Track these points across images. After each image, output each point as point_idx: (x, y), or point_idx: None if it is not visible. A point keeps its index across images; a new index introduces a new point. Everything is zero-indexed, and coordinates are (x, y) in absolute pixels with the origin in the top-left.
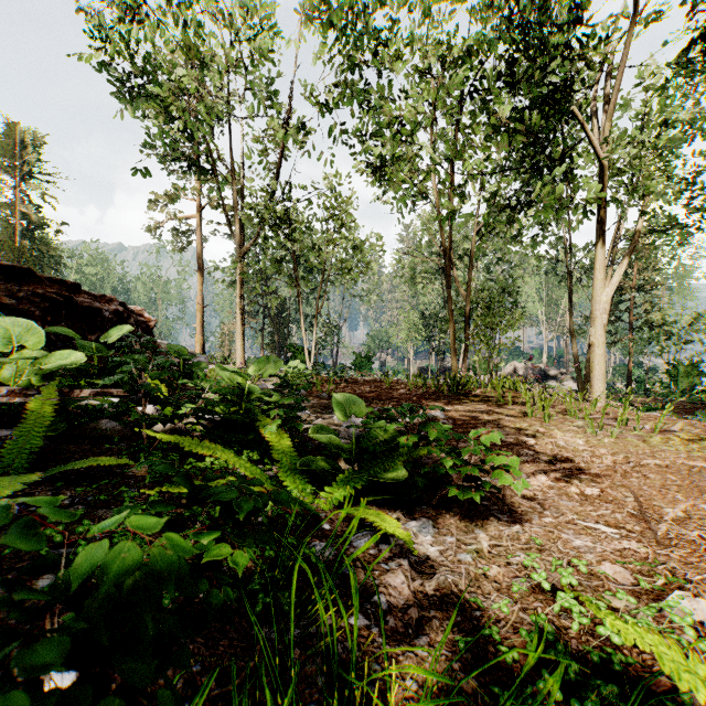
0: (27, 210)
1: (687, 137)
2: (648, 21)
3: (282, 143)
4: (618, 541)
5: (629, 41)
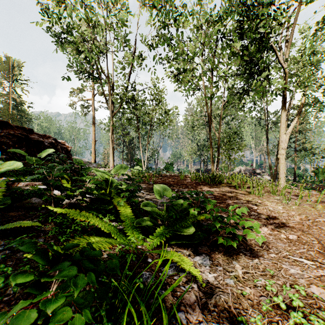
0: (15, 96)
1: (324, 59)
2: (306, 2)
3: (131, 64)
4: (315, 270)
5: (298, 11)
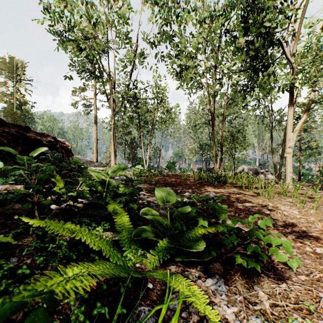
0: (18, 96)
1: None
2: None
3: (133, 61)
4: None
5: (307, 3)
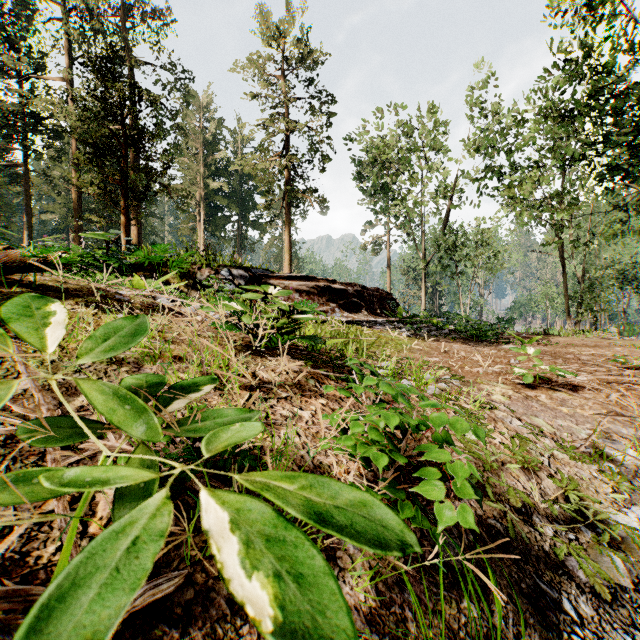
0: None
1: None
2: None
3: (450, 204)
4: None
5: None
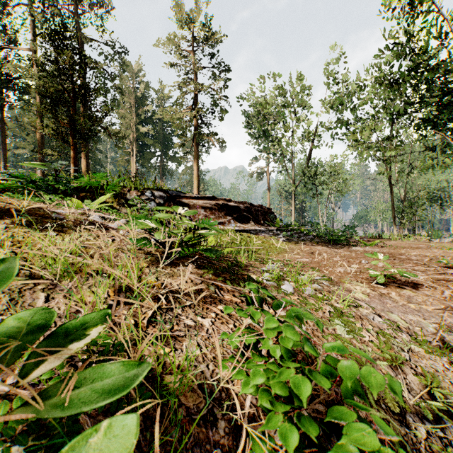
0: None
1: None
2: None
3: (312, 145)
4: None
5: None
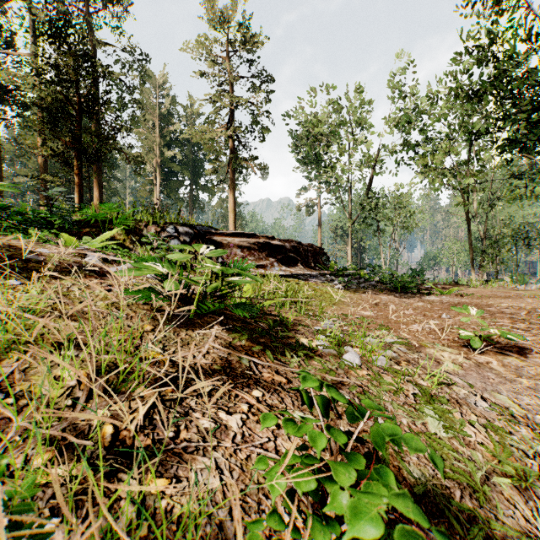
0: None
1: None
2: None
3: (372, 171)
4: None
5: None
